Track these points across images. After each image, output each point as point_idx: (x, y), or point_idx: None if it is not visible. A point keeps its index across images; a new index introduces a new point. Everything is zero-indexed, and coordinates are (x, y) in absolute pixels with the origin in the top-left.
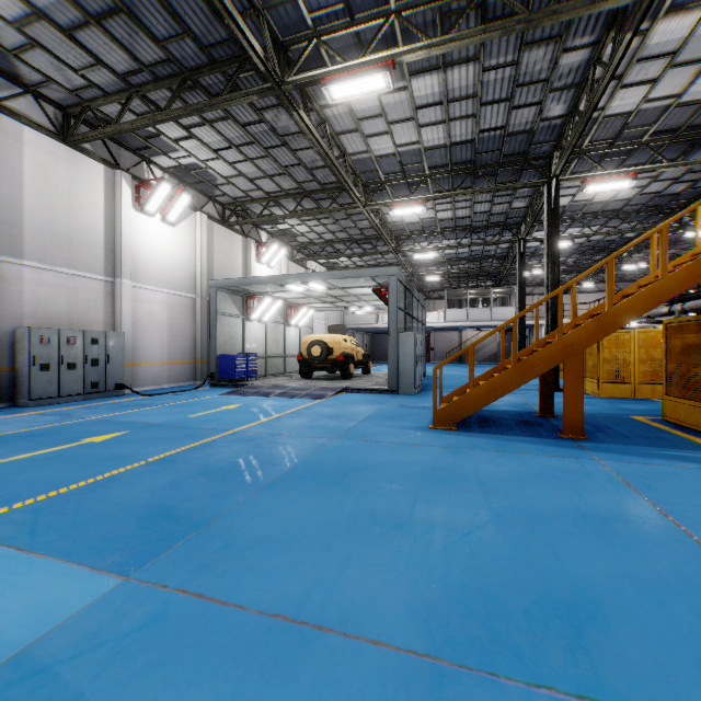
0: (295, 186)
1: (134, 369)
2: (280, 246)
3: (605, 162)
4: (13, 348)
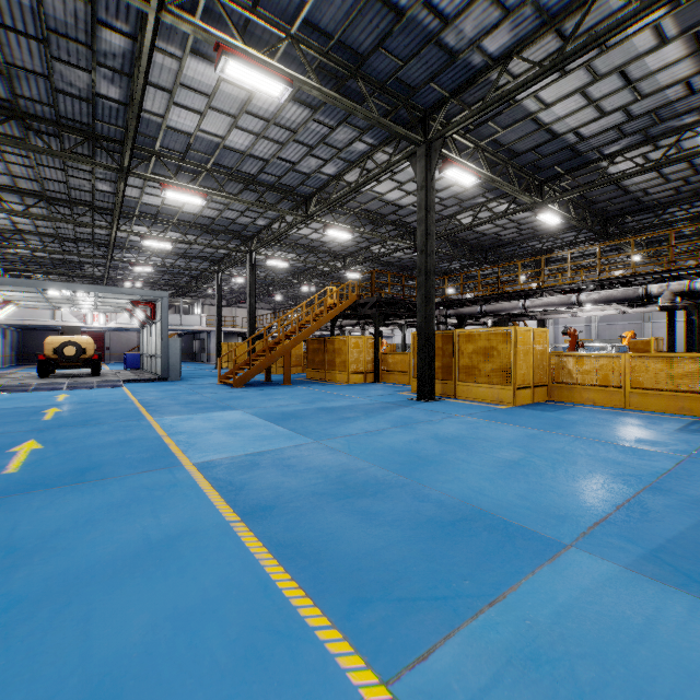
0: (36, 189)
1: None
2: None
3: (274, 247)
4: None
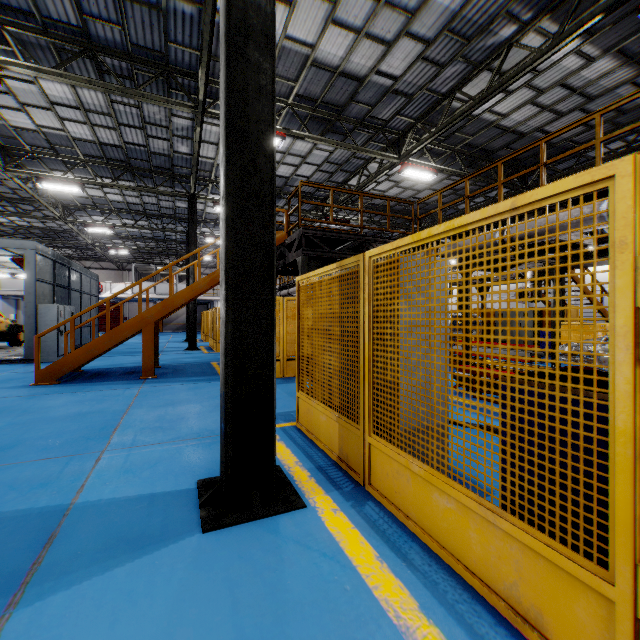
0: None
1: None
2: None
3: None
4: None
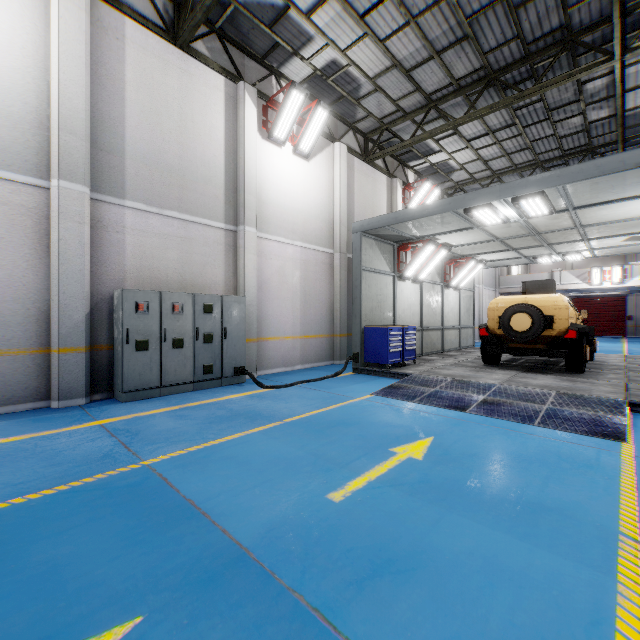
0: (474, 67)
1: (260, 346)
2: (433, 186)
3: None
4: (110, 319)
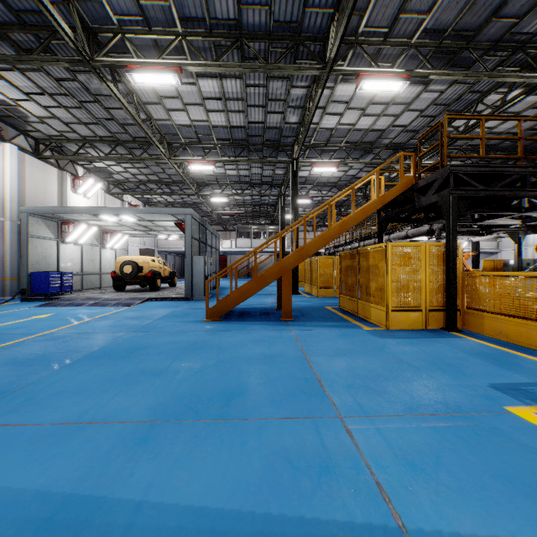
0: (109, 135)
1: None
2: (97, 181)
3: (324, 154)
4: None
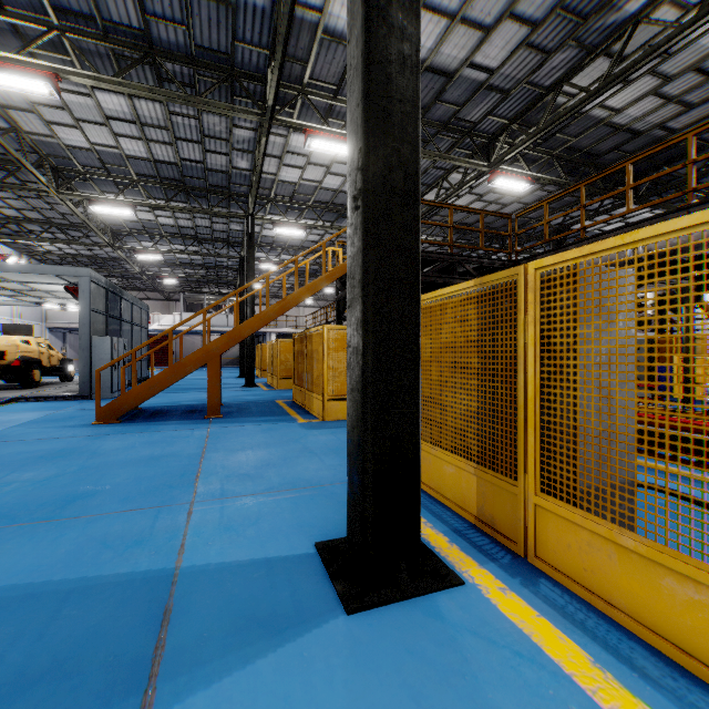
0: None
1: None
2: None
3: (291, 212)
4: None
